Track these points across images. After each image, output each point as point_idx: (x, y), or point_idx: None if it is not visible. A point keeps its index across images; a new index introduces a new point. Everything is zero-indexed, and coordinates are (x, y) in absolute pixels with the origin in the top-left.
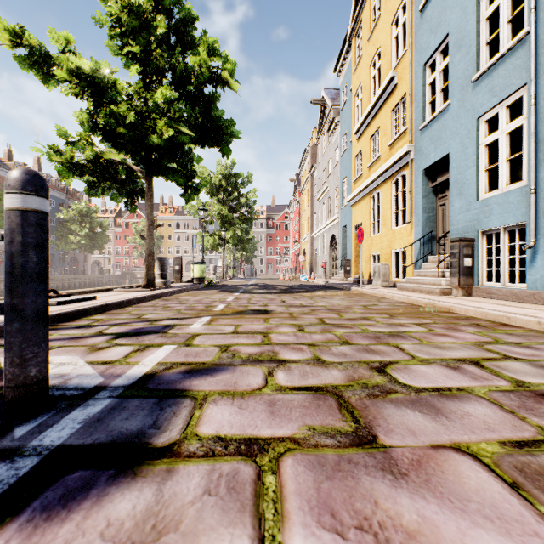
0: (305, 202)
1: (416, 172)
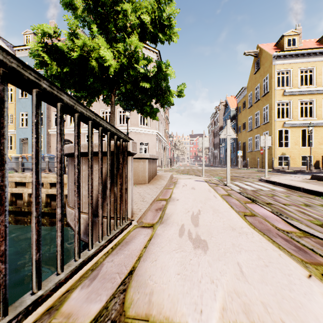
0: None
1: (17, 138)
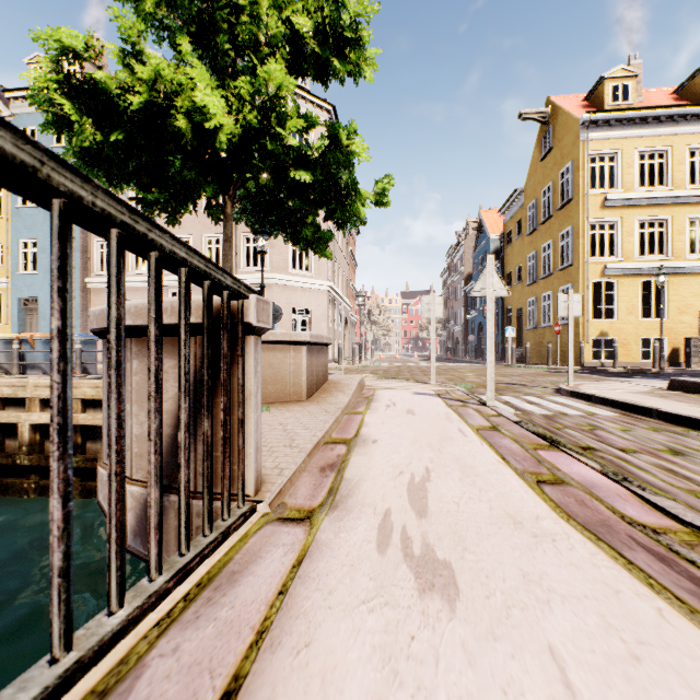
0: None
1: (14, 296)
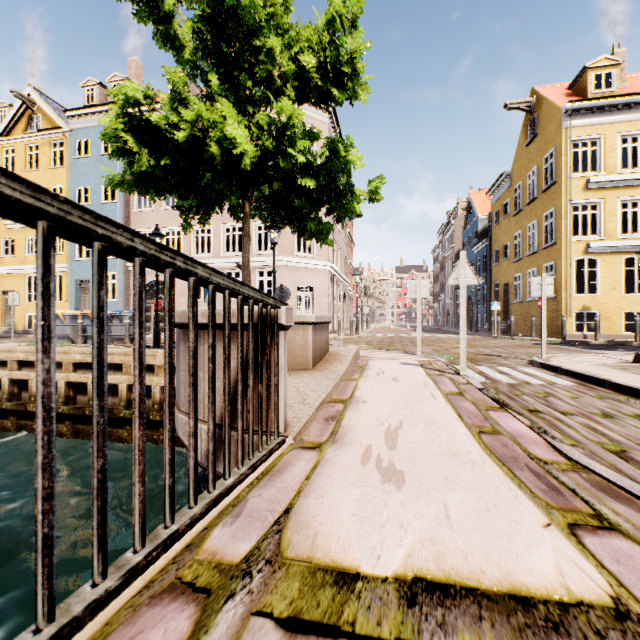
0: None
1: (72, 278)
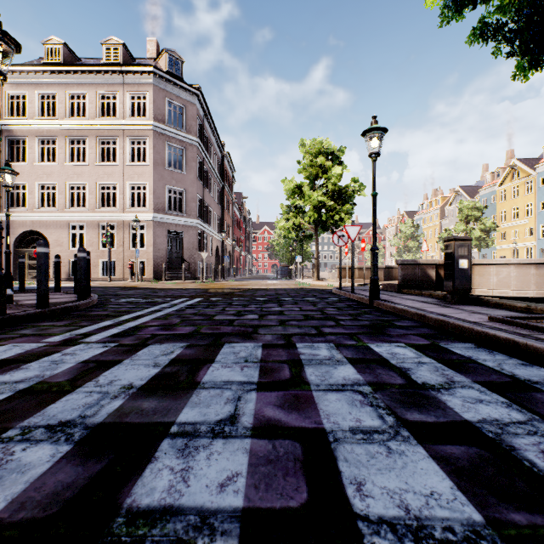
0: (429, 234)
1: (537, 248)
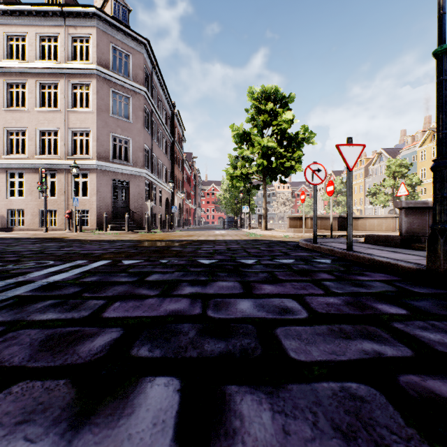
0: (354, 190)
1: None
